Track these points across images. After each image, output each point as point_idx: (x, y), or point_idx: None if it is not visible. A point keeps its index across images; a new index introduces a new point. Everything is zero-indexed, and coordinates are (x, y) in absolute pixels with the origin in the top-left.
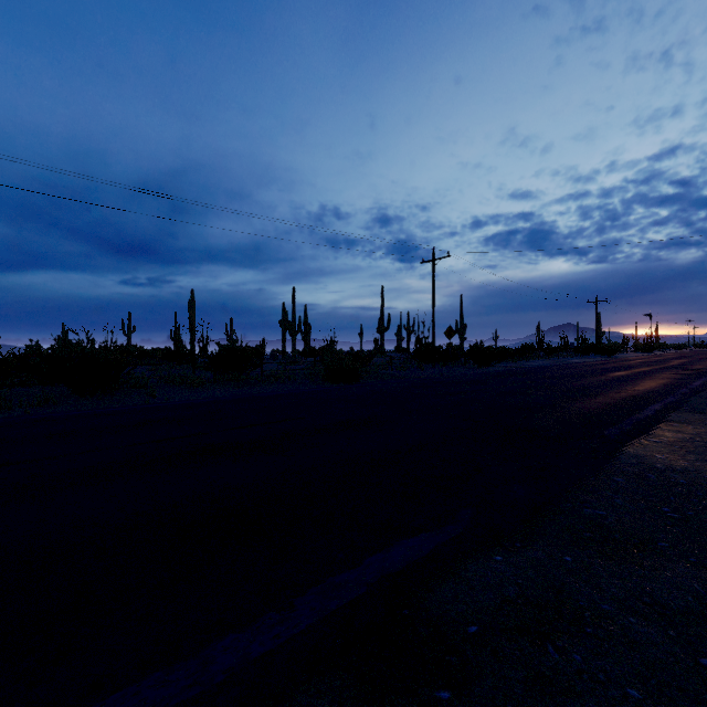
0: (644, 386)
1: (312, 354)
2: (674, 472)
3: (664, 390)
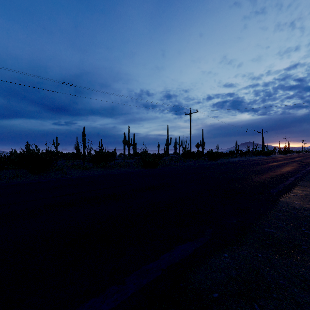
0: (285, 169)
1: (136, 155)
2: (304, 210)
3: (294, 171)
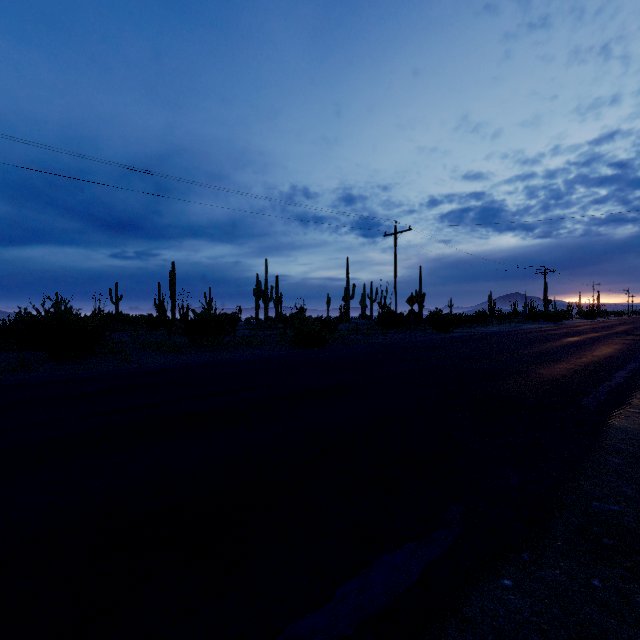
0: (601, 351)
1: (283, 320)
2: None
3: (623, 356)
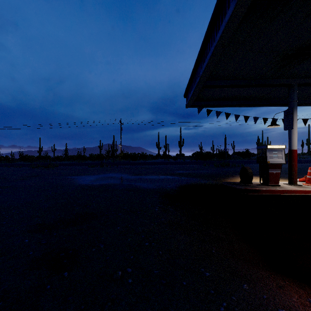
0: None
1: None
2: None
3: None
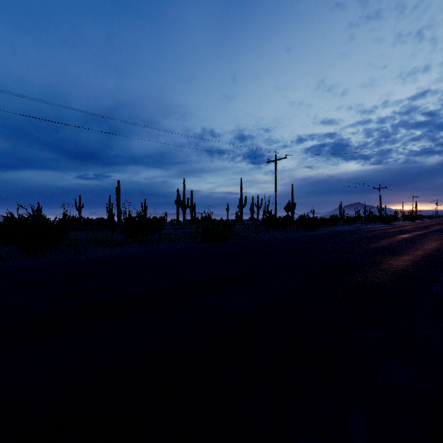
0: (429, 245)
1: (195, 222)
2: None
3: None
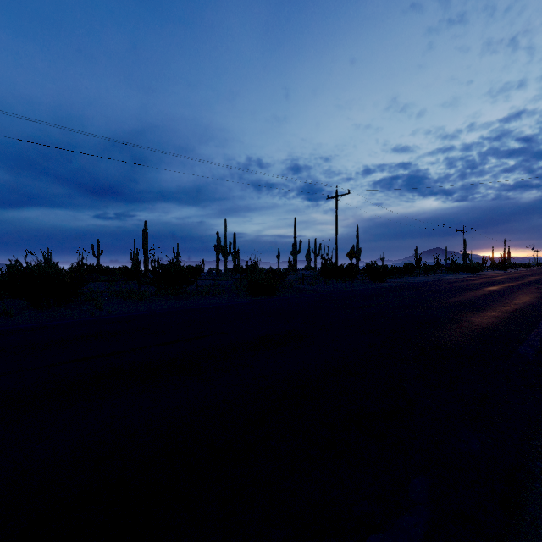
0: (521, 299)
1: (239, 271)
2: None
3: (541, 304)
